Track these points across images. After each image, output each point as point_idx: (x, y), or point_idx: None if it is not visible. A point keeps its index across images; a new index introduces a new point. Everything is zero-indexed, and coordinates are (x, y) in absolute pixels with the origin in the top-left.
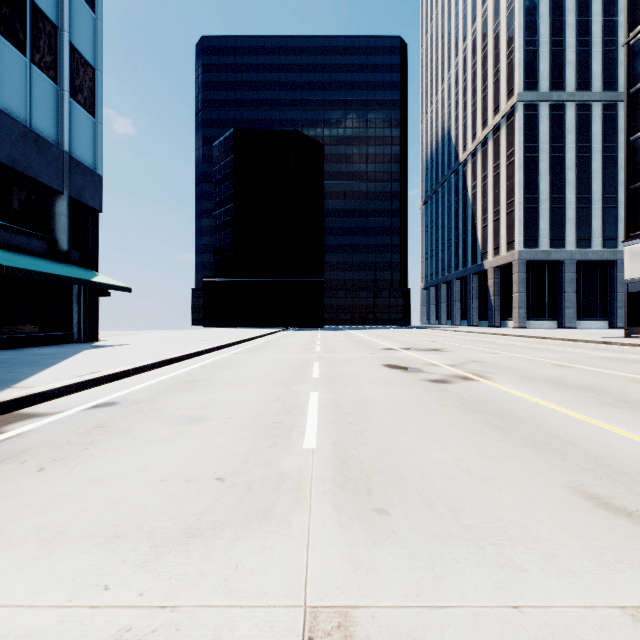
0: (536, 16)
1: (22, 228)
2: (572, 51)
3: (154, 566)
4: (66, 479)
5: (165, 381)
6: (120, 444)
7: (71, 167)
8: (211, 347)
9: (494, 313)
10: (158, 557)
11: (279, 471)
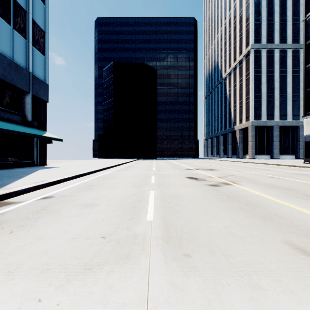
0: (260, 7)
1: (9, 110)
2: (277, 24)
3: (66, 287)
4: (24, 237)
5: (78, 185)
6: (53, 218)
7: (33, 80)
8: (101, 168)
9: (239, 151)
10: (69, 282)
11: (134, 233)
